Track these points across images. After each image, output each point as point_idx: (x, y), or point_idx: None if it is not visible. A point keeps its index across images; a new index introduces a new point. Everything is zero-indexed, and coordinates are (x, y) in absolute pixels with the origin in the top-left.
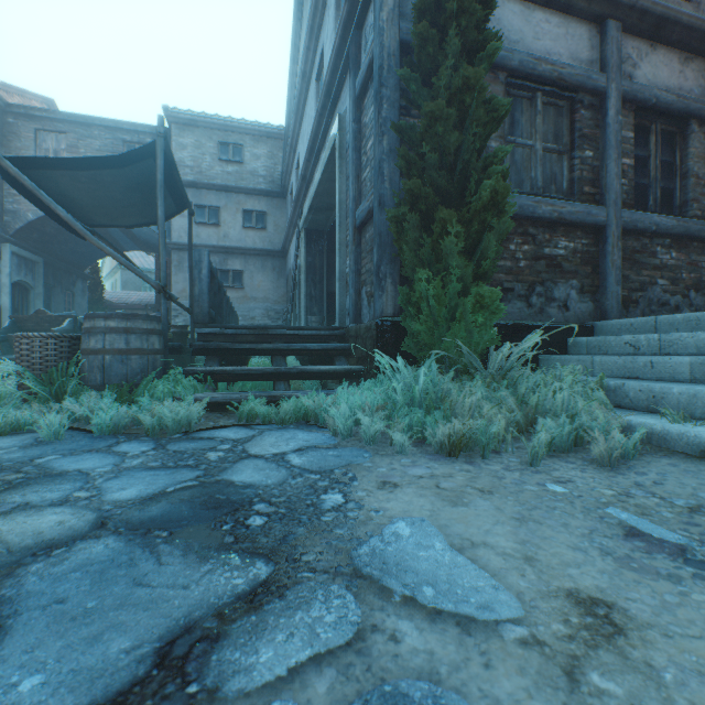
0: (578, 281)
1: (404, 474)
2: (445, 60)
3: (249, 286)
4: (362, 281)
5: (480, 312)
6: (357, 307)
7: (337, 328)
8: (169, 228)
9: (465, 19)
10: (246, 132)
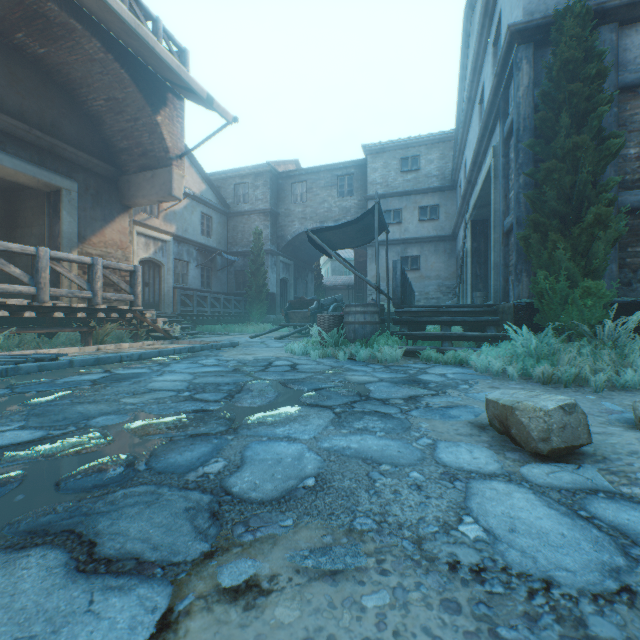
0: None
1: (506, 386)
2: (561, 127)
3: (423, 268)
4: (509, 272)
5: (589, 297)
6: (504, 291)
7: (491, 305)
8: None
9: (576, 98)
10: (421, 144)
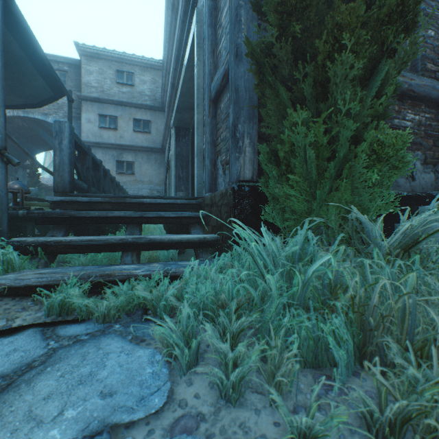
0: (422, 152)
1: None
2: None
3: (138, 173)
4: (218, 151)
5: (378, 166)
6: (212, 177)
7: (195, 198)
8: (80, 131)
9: None
10: (136, 64)
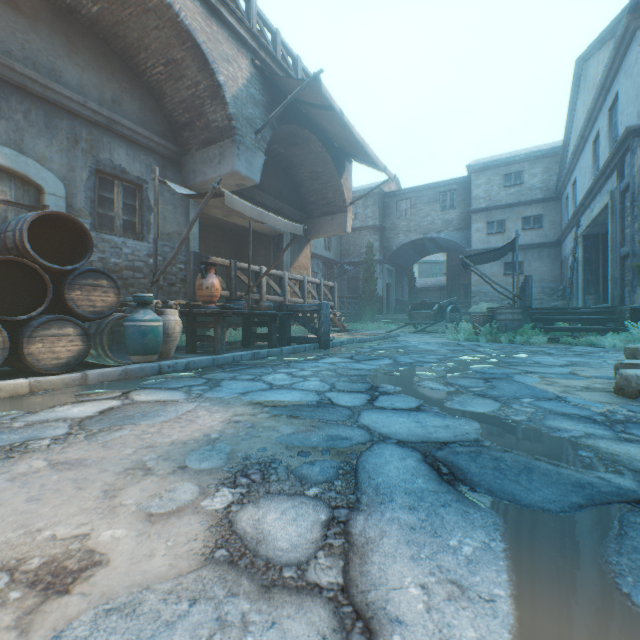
0: None
1: None
2: None
3: (526, 272)
4: (624, 284)
5: None
6: (621, 297)
7: (608, 307)
8: (466, 240)
9: None
10: (524, 161)
